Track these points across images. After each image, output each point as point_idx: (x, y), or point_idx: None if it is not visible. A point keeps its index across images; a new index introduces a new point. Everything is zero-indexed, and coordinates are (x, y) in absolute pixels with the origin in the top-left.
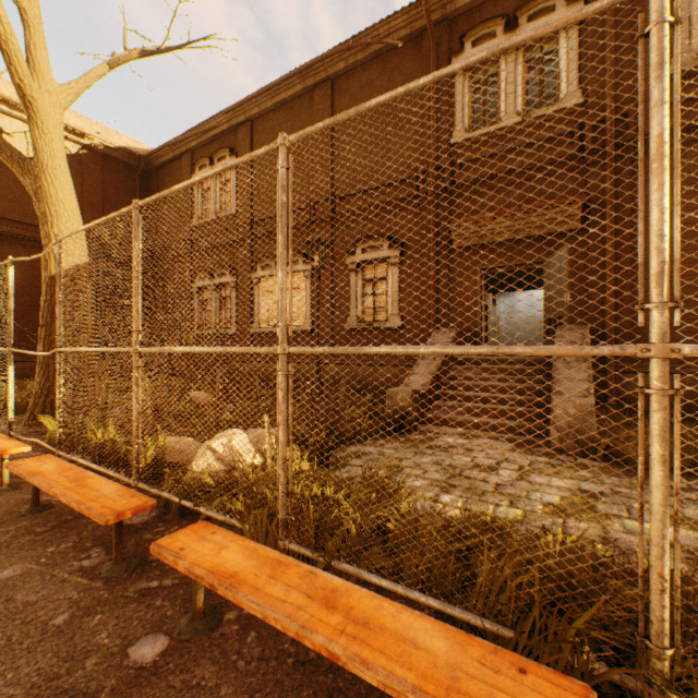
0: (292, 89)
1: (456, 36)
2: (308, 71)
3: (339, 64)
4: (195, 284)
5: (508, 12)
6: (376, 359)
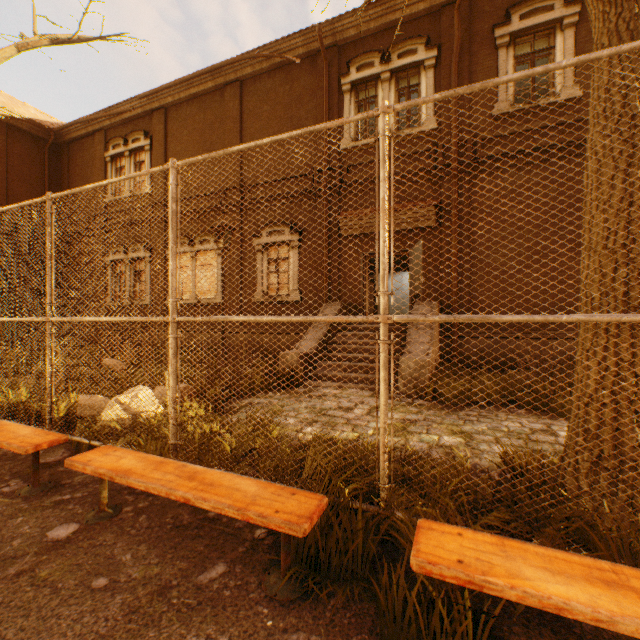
0: (205, 85)
1: (344, 60)
2: (219, 71)
3: (247, 69)
4: (109, 257)
5: (384, 48)
6: (279, 328)
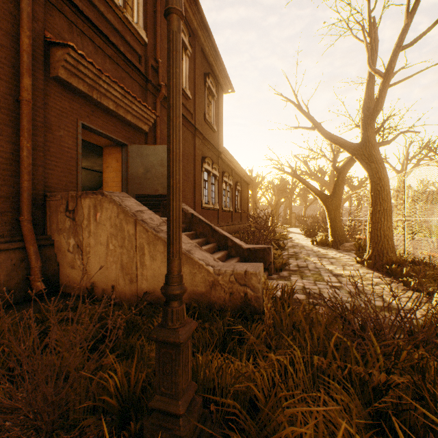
0: None
1: None
2: None
3: None
4: None
5: None
6: None
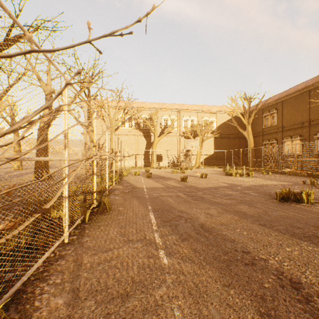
0: (295, 94)
1: None
2: (300, 90)
3: (311, 87)
4: (263, 143)
5: None
6: None
